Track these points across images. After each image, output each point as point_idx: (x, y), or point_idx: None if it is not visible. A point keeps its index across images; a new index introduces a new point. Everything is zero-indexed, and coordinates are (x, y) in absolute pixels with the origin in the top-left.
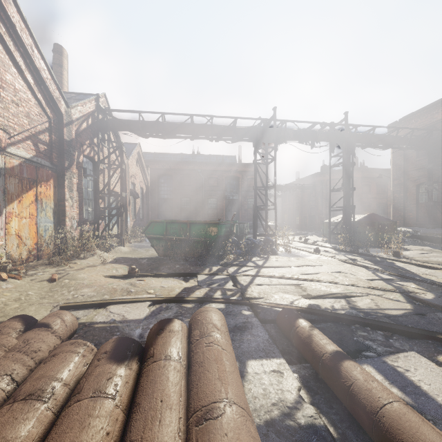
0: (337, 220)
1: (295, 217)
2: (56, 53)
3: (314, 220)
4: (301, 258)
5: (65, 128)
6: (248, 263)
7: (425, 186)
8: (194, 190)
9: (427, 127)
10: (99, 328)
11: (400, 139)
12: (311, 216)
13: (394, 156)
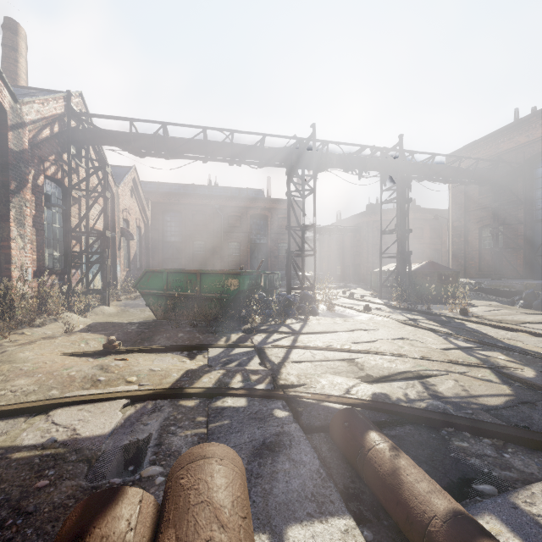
0: (388, 270)
1: (335, 267)
2: (8, 31)
3: (358, 270)
4: (349, 319)
5: (11, 132)
6: (281, 328)
7: (488, 229)
8: (210, 232)
9: (492, 158)
10: (18, 461)
11: (463, 171)
12: (354, 265)
13: (453, 193)
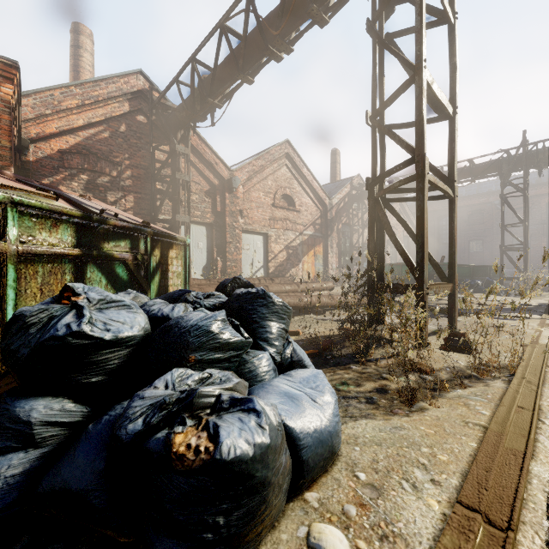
0: None
1: None
2: (332, 155)
3: None
4: (508, 297)
5: (329, 212)
6: None
7: None
8: (488, 229)
9: None
10: None
11: None
12: None
13: None
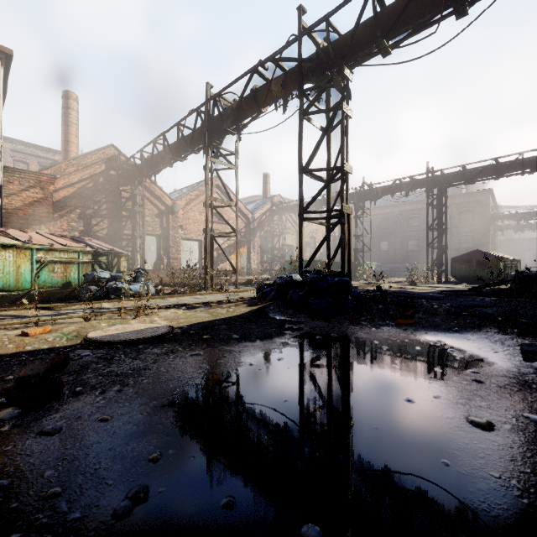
0: None
1: None
2: (264, 178)
3: None
4: None
5: (251, 224)
6: None
7: None
8: (392, 233)
9: None
10: None
11: (507, 167)
12: None
13: None
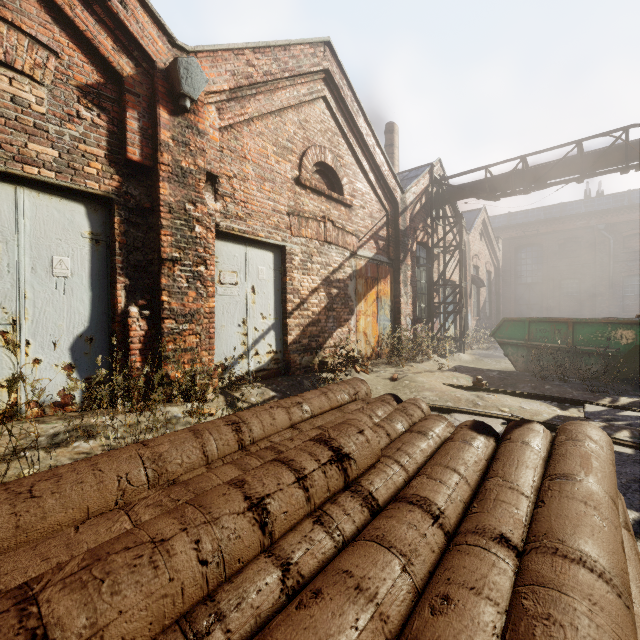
0: None
1: None
2: (388, 133)
3: None
4: None
5: (400, 217)
6: None
7: None
8: (588, 265)
9: None
10: None
11: None
12: None
13: None
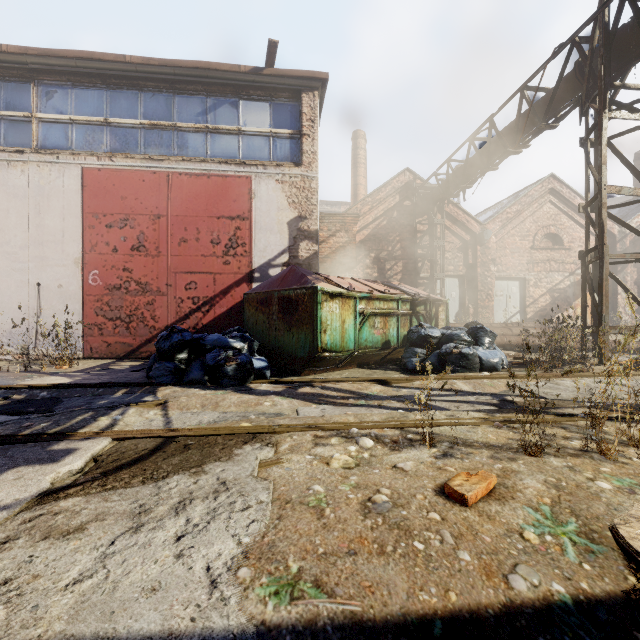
0: None
1: None
2: (637, 160)
3: None
4: None
5: (618, 243)
6: None
7: None
8: None
9: None
10: None
11: None
12: None
13: None
